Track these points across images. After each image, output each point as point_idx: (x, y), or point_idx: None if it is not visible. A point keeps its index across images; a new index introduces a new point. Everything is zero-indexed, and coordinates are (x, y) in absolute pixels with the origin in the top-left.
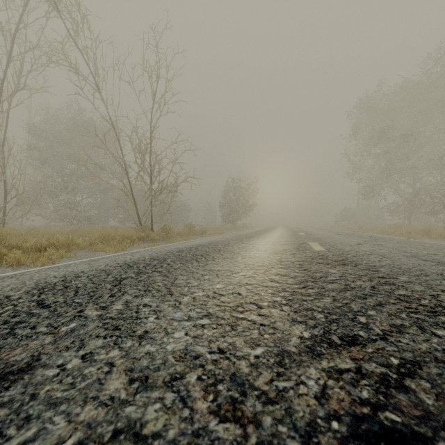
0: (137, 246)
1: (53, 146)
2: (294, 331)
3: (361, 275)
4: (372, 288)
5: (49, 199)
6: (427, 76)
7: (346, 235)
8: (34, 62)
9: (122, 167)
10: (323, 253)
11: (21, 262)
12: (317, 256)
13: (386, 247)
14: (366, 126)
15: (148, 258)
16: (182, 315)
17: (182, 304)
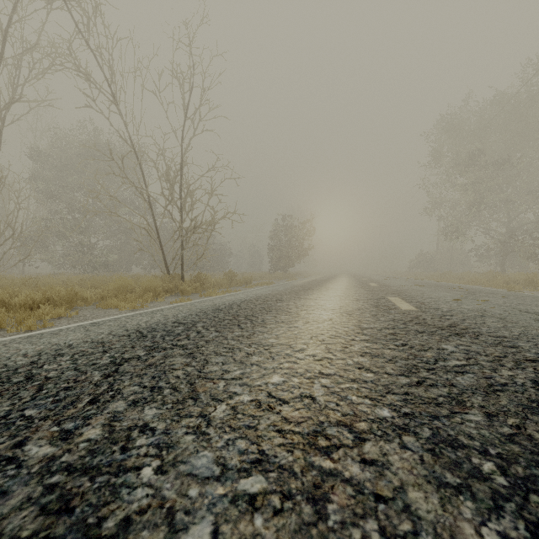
0: (162, 301)
1: (62, 175)
2: (459, 525)
3: (498, 356)
4: (536, 385)
5: (57, 241)
6: (526, 87)
7: (431, 286)
8: (33, 67)
9: (144, 200)
10: (416, 314)
11: (1, 325)
12: (410, 320)
13: (495, 304)
14: (449, 150)
15: (171, 321)
16: (210, 460)
17: (212, 427)
